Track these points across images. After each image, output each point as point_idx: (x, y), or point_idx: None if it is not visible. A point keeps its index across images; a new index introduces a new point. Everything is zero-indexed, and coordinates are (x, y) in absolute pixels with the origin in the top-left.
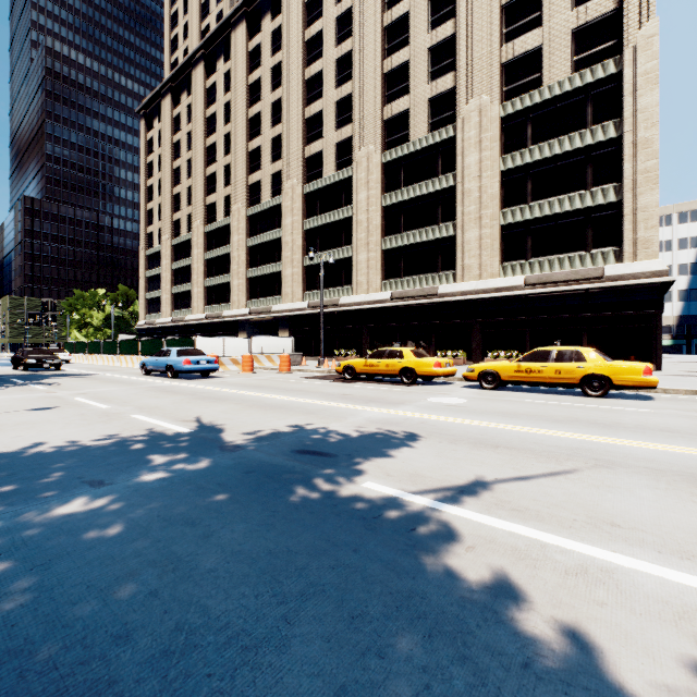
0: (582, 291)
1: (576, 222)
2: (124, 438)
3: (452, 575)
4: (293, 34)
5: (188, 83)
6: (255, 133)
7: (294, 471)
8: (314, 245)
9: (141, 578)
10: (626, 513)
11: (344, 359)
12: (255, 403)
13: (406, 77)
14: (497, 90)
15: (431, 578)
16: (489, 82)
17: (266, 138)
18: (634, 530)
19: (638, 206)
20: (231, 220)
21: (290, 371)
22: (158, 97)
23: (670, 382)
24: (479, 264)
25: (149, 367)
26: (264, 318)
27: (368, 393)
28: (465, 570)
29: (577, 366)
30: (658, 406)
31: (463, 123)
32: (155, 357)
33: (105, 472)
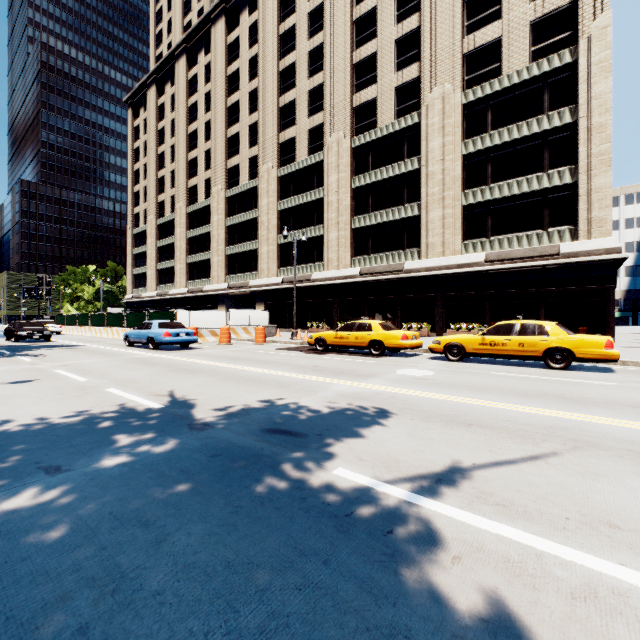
0: (539, 267)
1: (534, 203)
2: (94, 414)
3: (439, 600)
4: (268, 28)
5: (172, 74)
6: (233, 120)
7: (262, 454)
8: (288, 224)
9: (72, 605)
10: (622, 509)
11: (316, 331)
12: (229, 376)
13: (374, 68)
14: (459, 79)
15: (415, 605)
16: (452, 71)
17: (243, 125)
18: (636, 533)
19: (593, 187)
20: (211, 201)
21: (265, 343)
22: (144, 88)
23: (626, 354)
24: (442, 241)
25: (132, 339)
26: (241, 292)
27: (339, 365)
28: (454, 592)
29: (540, 339)
30: (621, 379)
31: (427, 110)
32: (137, 330)
33: (65, 455)
